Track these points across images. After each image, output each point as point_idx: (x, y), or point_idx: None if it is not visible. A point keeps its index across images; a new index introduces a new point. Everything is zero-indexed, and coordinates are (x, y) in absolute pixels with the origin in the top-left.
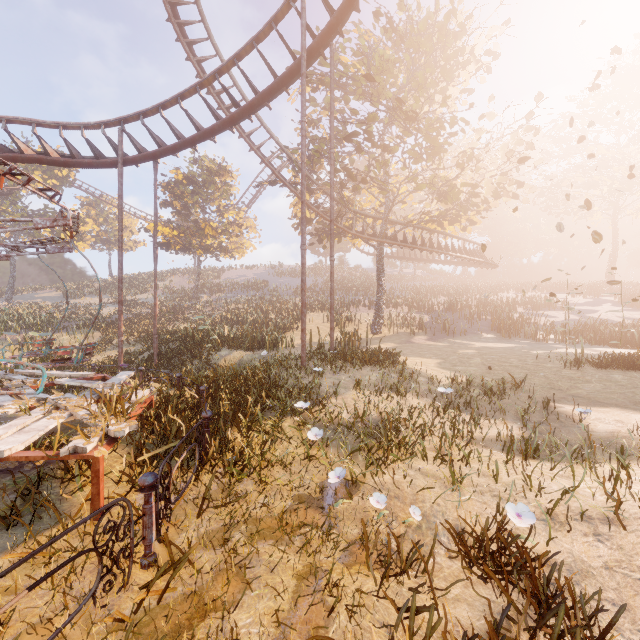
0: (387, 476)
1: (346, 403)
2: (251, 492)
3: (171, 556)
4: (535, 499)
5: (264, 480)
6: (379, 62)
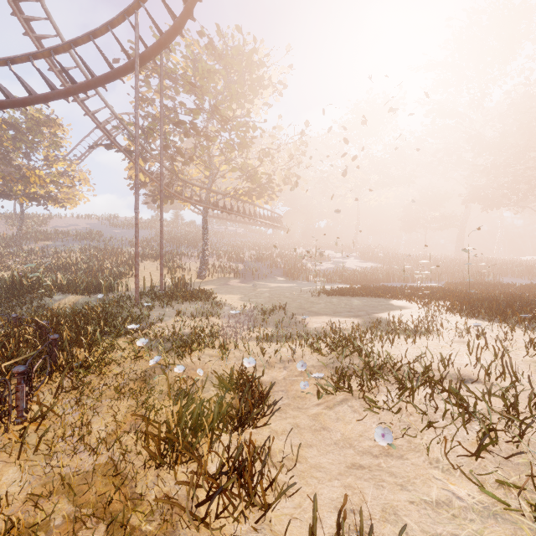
0: (189, 360)
1: (169, 326)
2: (94, 381)
3: (41, 410)
4: (259, 356)
5: (104, 373)
6: (202, 70)
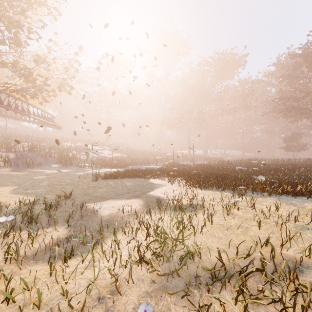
0: None
1: None
2: None
3: None
4: None
5: None
6: None
